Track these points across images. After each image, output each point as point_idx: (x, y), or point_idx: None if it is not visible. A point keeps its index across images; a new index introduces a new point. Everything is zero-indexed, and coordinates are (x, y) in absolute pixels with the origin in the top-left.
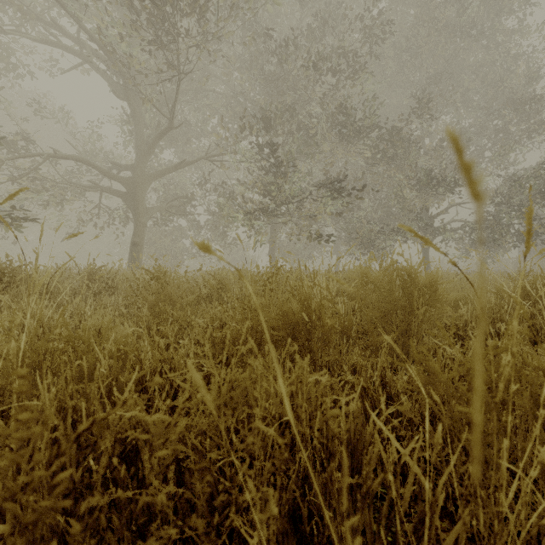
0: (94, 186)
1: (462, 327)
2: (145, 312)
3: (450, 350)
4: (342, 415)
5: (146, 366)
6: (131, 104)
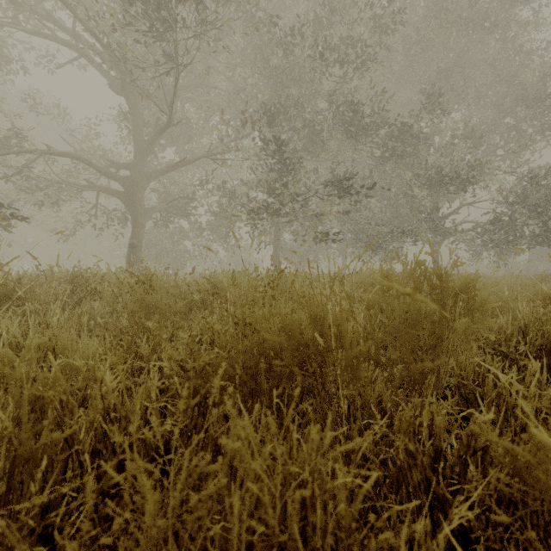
0: (90, 185)
1: (505, 342)
2: (124, 322)
3: (503, 376)
4: (401, 550)
5: (75, 421)
6: (129, 100)
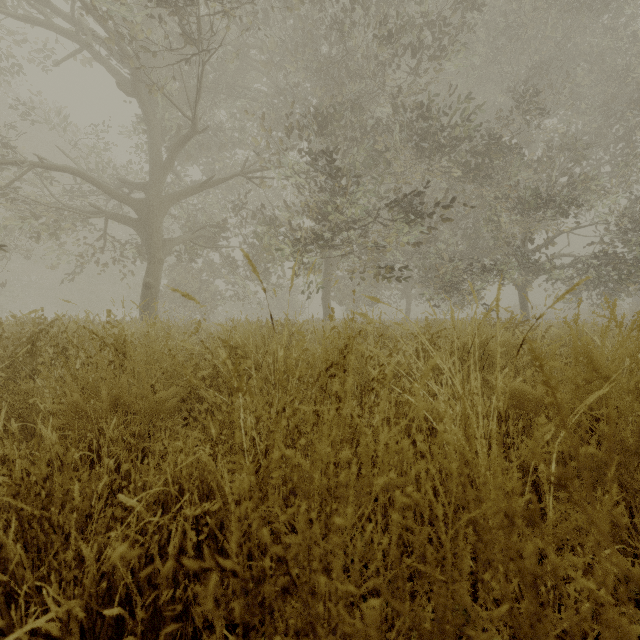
0: (96, 211)
1: None
2: (48, 433)
3: None
4: None
5: None
6: (142, 103)
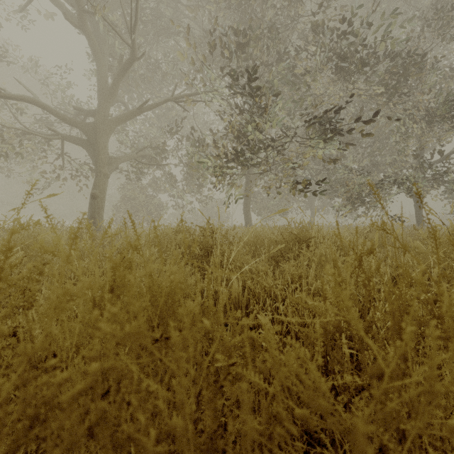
0: (53, 133)
1: None
2: None
3: None
4: None
5: None
6: (88, 37)
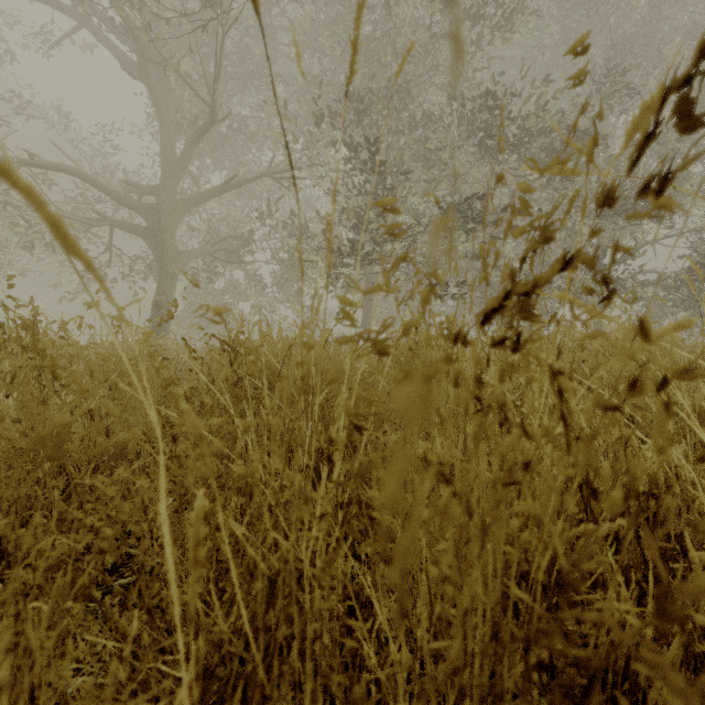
0: (98, 218)
1: None
2: None
3: None
4: None
5: None
6: (152, 89)
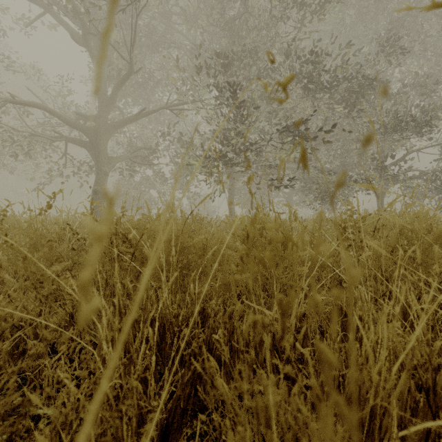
0: (58, 136)
1: None
2: None
3: None
4: None
5: None
6: (91, 52)
